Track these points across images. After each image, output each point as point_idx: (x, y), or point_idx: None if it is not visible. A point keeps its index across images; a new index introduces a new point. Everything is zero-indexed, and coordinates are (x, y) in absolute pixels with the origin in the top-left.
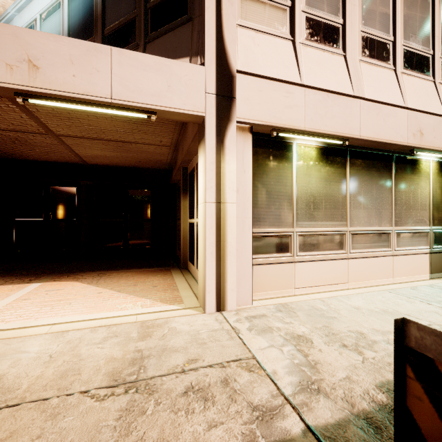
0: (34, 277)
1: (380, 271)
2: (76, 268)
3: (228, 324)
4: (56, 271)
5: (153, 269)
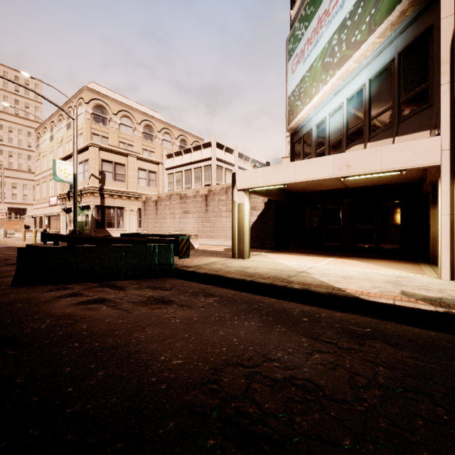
0: (327, 256)
1: None
2: (346, 255)
3: None
4: (336, 255)
5: (403, 261)
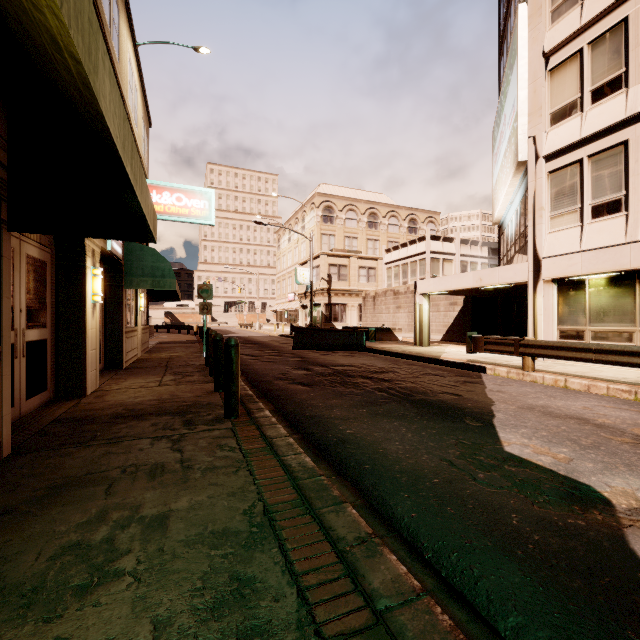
0: None
1: None
2: None
3: None
4: None
5: None
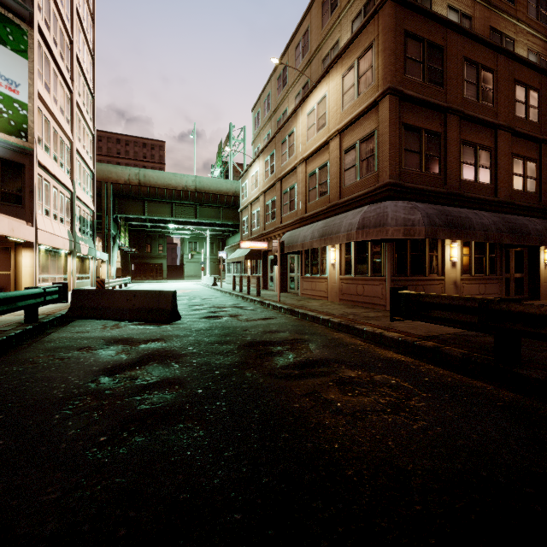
0: None
1: None
2: None
3: None
4: None
5: None
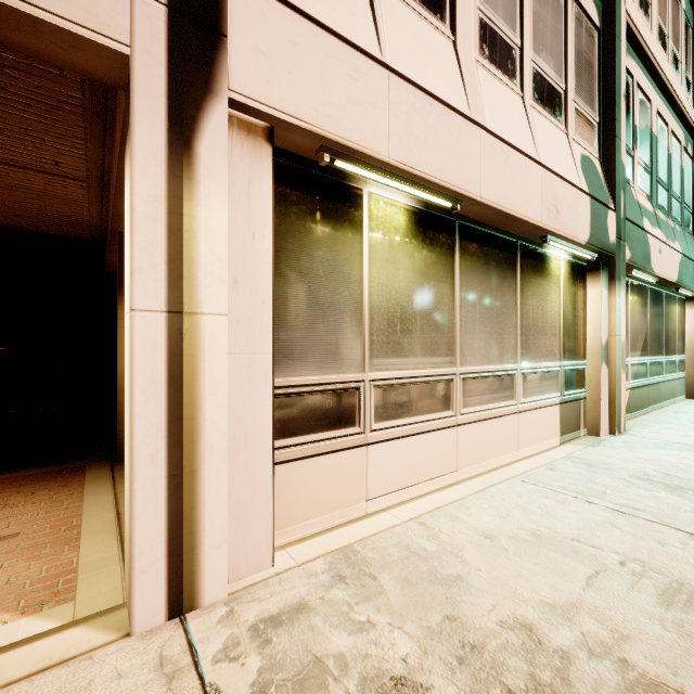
0: None
1: (502, 441)
2: None
3: (197, 677)
4: None
5: (36, 472)
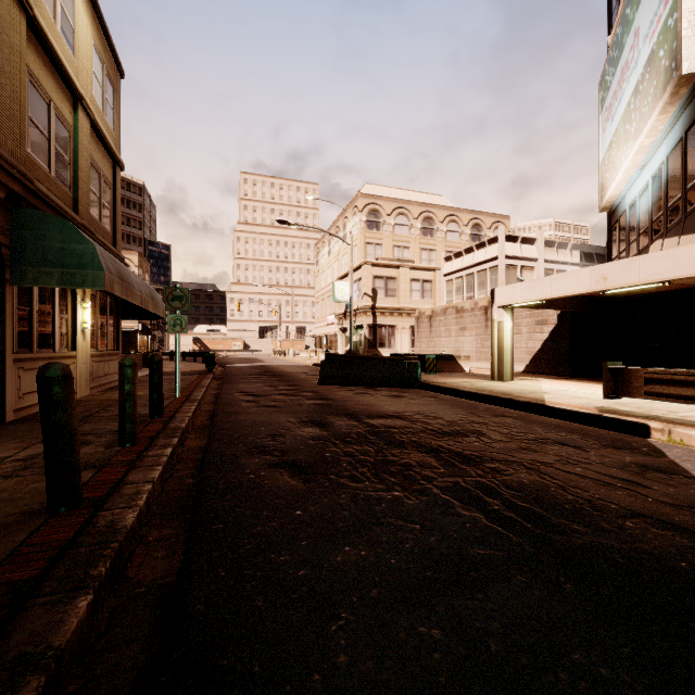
0: None
1: None
2: None
3: None
4: None
5: None
